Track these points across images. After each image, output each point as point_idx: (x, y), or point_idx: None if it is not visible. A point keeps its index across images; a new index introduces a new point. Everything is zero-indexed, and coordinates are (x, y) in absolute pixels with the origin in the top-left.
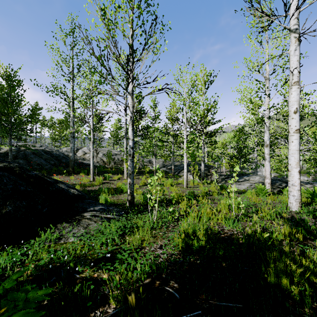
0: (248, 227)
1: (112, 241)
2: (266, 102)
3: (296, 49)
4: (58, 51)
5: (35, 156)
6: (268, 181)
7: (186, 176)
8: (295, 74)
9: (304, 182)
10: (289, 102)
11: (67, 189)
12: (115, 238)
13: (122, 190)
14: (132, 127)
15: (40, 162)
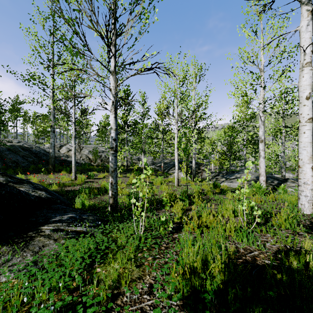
0: (269, 243)
1: (72, 278)
2: (261, 95)
3: (309, 24)
4: (35, 36)
5: (11, 152)
6: (263, 178)
7: (177, 173)
8: (308, 53)
9: (295, 179)
10: (299, 86)
11: (26, 192)
12: (75, 277)
13: (107, 190)
14: (114, 113)
15: (16, 159)
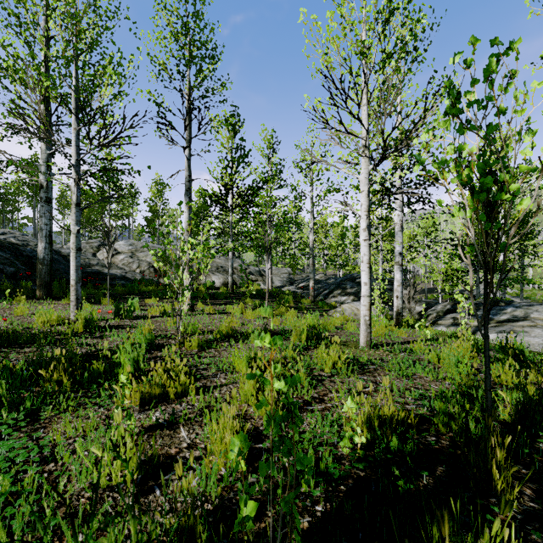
0: None
1: None
2: None
3: None
4: None
5: None
6: None
7: (368, 308)
8: None
9: None
10: None
11: None
12: None
13: None
14: None
15: None
